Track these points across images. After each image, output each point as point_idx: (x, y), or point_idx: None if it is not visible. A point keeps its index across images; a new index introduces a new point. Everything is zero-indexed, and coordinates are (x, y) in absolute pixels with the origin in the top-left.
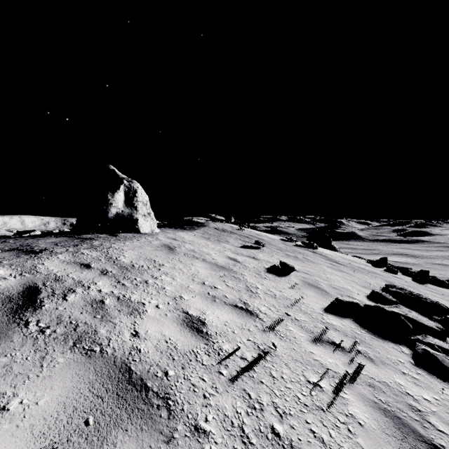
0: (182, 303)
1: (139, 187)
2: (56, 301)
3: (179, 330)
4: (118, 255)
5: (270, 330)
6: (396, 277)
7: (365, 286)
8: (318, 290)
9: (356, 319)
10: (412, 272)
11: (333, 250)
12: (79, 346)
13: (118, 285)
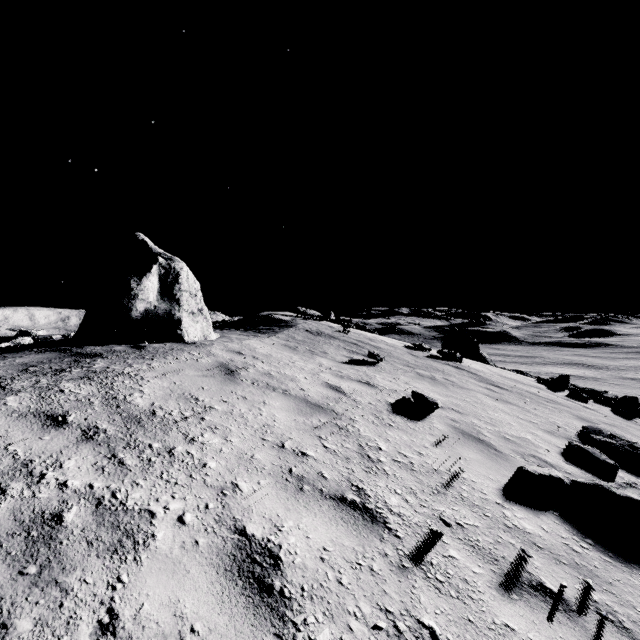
0: (235, 503)
1: (185, 268)
2: None
3: (219, 591)
4: (131, 391)
5: (414, 562)
6: (589, 408)
7: (551, 431)
8: (481, 445)
9: (563, 513)
10: (609, 398)
11: (482, 360)
12: None
13: (110, 464)
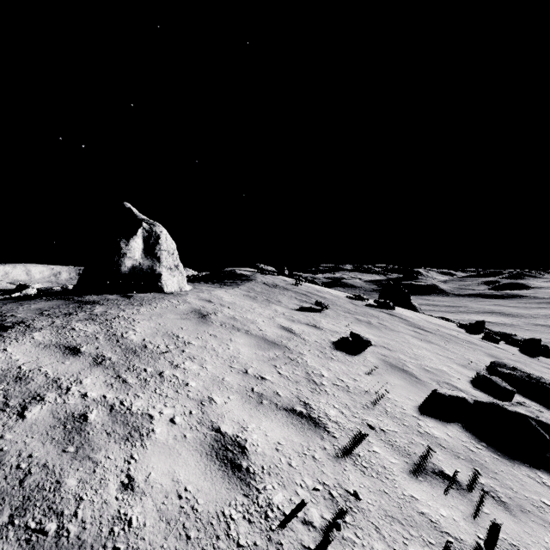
0: (211, 411)
1: (164, 232)
2: (5, 421)
3: (203, 467)
4: (126, 330)
5: (346, 454)
6: (499, 348)
7: (464, 365)
8: (405, 374)
9: (466, 424)
10: (518, 340)
11: (413, 309)
12: (19, 522)
13: (117, 382)
